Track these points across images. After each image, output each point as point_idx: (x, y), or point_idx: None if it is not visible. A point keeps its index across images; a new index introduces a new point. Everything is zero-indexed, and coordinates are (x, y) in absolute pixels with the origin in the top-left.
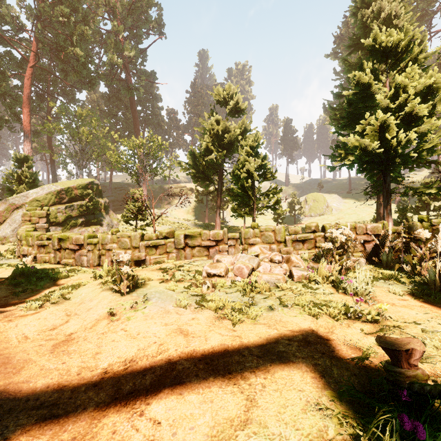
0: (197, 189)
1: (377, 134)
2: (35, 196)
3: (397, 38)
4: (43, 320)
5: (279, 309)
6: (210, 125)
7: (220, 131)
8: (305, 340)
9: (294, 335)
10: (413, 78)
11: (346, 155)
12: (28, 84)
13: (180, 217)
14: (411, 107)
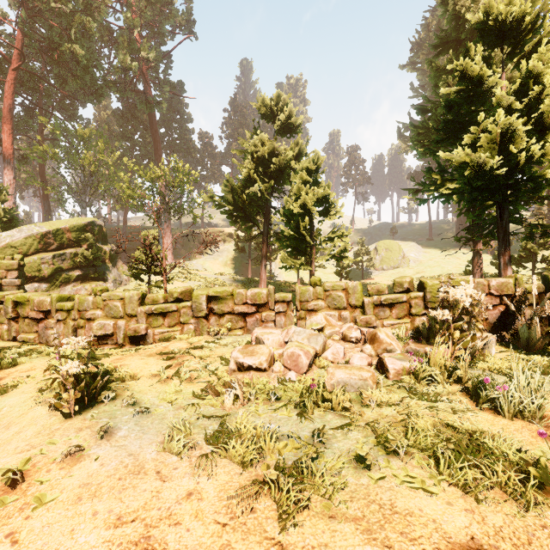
0: (237, 235)
1: (497, 146)
2: (9, 240)
3: (520, 11)
4: None
5: (379, 461)
6: (253, 145)
7: (266, 154)
8: None
9: None
10: (549, 62)
11: (443, 181)
12: (10, 92)
13: (215, 270)
14: (549, 103)
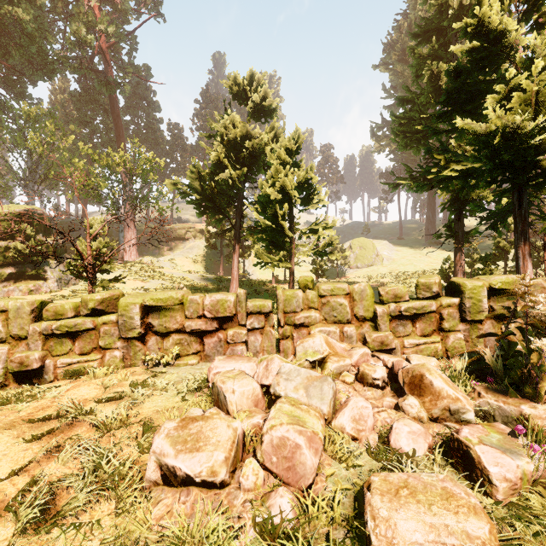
0: (208, 230)
1: (530, 110)
2: None
3: None
4: None
5: None
6: (223, 127)
7: (239, 137)
8: None
9: None
10: None
11: (447, 162)
12: None
13: (184, 268)
14: None
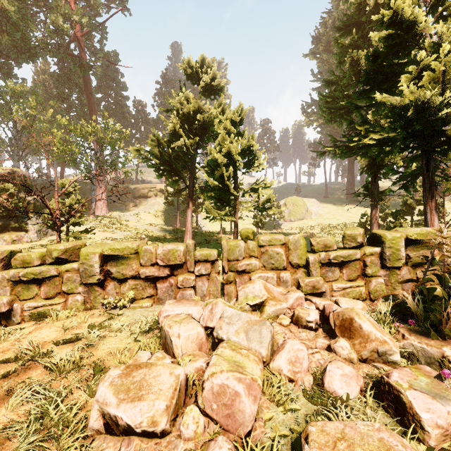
0: (166, 189)
1: (438, 87)
2: None
3: None
4: None
5: None
6: (178, 102)
7: (192, 111)
8: None
9: None
10: None
11: (367, 132)
12: None
13: (146, 221)
14: None
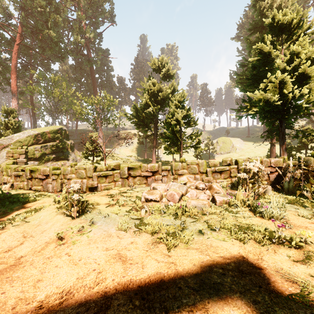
0: (139, 134)
1: (277, 90)
2: (18, 138)
3: (290, 17)
4: (1, 241)
5: (208, 232)
6: (148, 86)
7: (156, 90)
8: (238, 268)
9: (226, 263)
10: (305, 46)
11: (250, 107)
12: (15, 57)
13: (126, 154)
14: (304, 68)
